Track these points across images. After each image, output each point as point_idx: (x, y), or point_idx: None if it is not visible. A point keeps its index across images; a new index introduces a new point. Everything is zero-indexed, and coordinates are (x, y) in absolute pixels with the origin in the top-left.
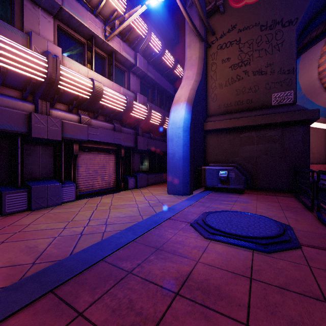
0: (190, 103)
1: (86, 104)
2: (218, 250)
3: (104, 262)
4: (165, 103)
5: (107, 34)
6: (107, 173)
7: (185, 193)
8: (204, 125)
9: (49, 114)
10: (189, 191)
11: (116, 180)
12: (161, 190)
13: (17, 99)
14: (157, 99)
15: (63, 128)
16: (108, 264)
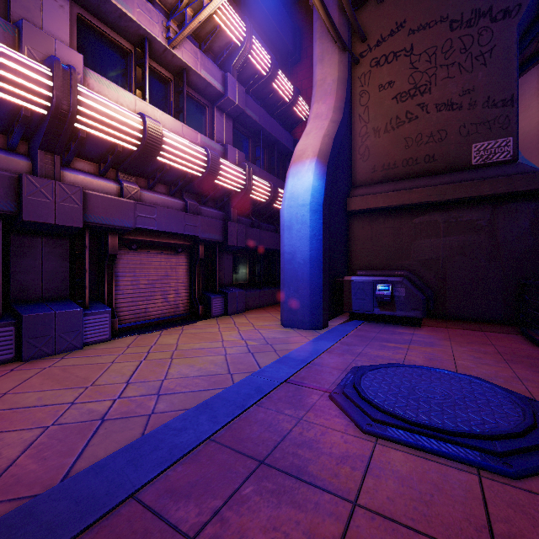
0: (324, 161)
1: (132, 162)
2: (398, 469)
3: (135, 502)
4: (278, 166)
5: (171, 36)
6: (172, 289)
7: (314, 325)
8: (346, 202)
9: (58, 178)
10: (321, 321)
11: (189, 301)
12: (271, 318)
13: None
14: (263, 158)
15: (88, 205)
16: (144, 509)
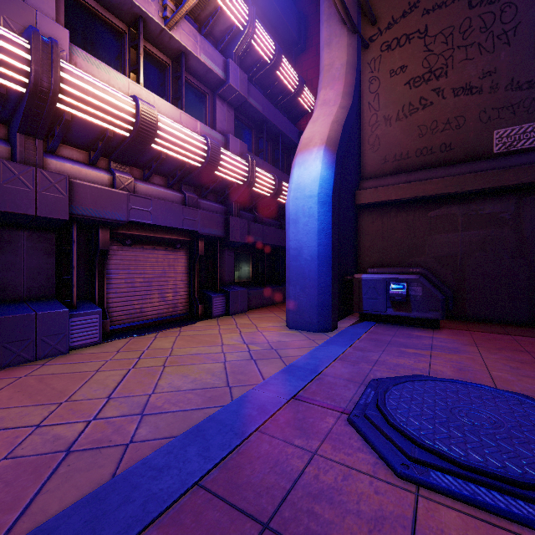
0: (333, 148)
1: (125, 150)
2: None
3: None
4: (282, 159)
5: (168, 15)
6: (170, 287)
7: (323, 327)
8: (355, 195)
9: (41, 165)
10: (330, 323)
11: (189, 300)
12: (275, 319)
13: None
14: (267, 151)
15: (75, 196)
16: None
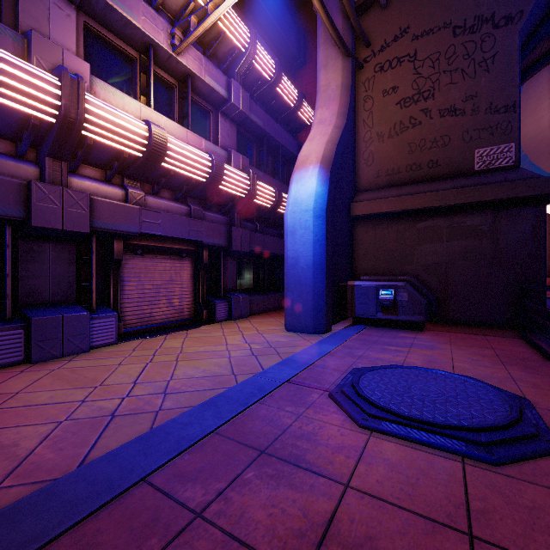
0: (327, 167)
1: (138, 168)
2: (388, 457)
3: (146, 485)
4: (282, 170)
5: (176, 43)
6: (177, 294)
7: (318, 329)
8: (350, 207)
9: (66, 184)
10: (324, 326)
11: (194, 306)
12: (274, 323)
13: (5, 156)
14: (268, 163)
15: (94, 211)
16: (155, 490)
